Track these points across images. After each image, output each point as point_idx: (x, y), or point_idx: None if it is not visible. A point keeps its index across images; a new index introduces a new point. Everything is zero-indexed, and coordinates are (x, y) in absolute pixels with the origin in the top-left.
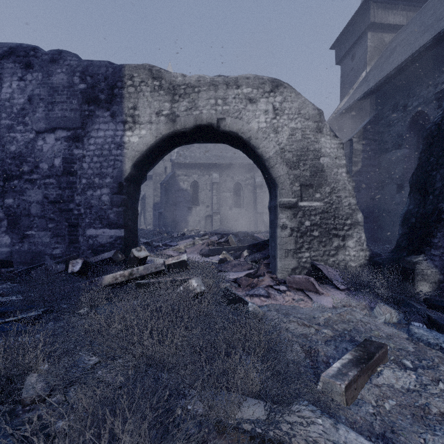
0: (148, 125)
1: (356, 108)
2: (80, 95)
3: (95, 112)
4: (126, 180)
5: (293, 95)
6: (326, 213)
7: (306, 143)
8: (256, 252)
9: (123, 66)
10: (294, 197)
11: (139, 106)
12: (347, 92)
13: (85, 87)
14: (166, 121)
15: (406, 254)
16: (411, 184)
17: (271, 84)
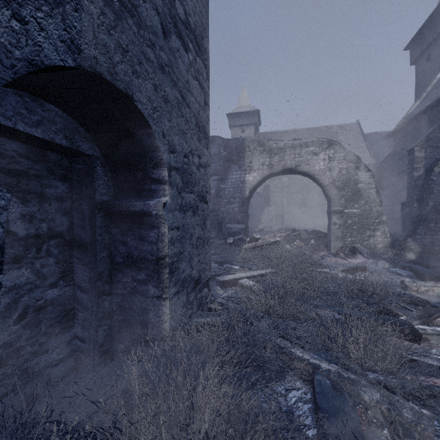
0: (257, 171)
1: (423, 116)
2: (223, 158)
3: (231, 166)
4: (245, 199)
5: (340, 149)
6: (362, 216)
7: (349, 176)
8: (319, 240)
9: (244, 141)
10: (341, 207)
11: (252, 161)
12: (422, 92)
13: (226, 154)
14: (267, 168)
15: (406, 238)
16: (416, 199)
17: (327, 144)
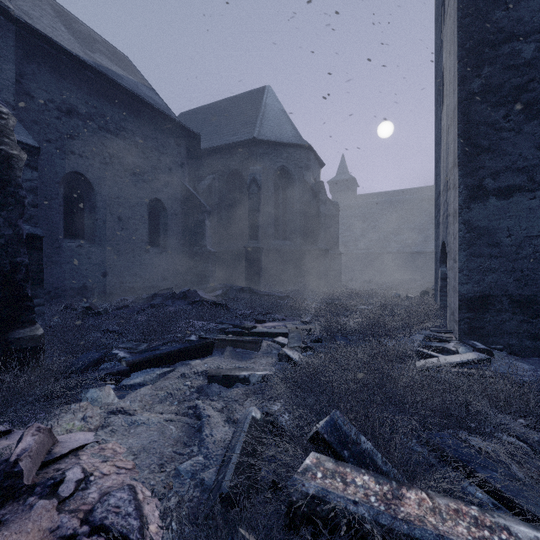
0: None
1: None
2: None
3: None
4: None
5: None
6: None
7: None
8: None
9: None
10: None
11: None
12: None
13: None
14: None
15: None
16: None
17: None
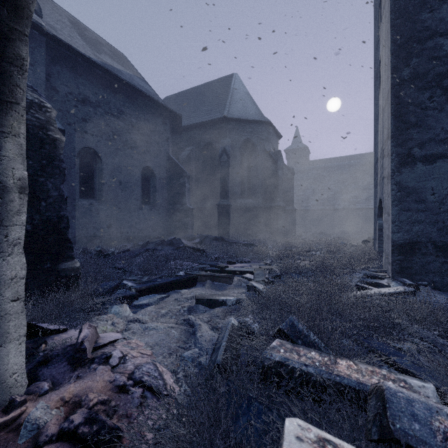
0: None
1: None
2: None
3: None
4: None
5: None
6: None
7: None
8: None
9: None
10: None
11: None
12: None
13: None
14: None
15: (51, 264)
16: None
17: None
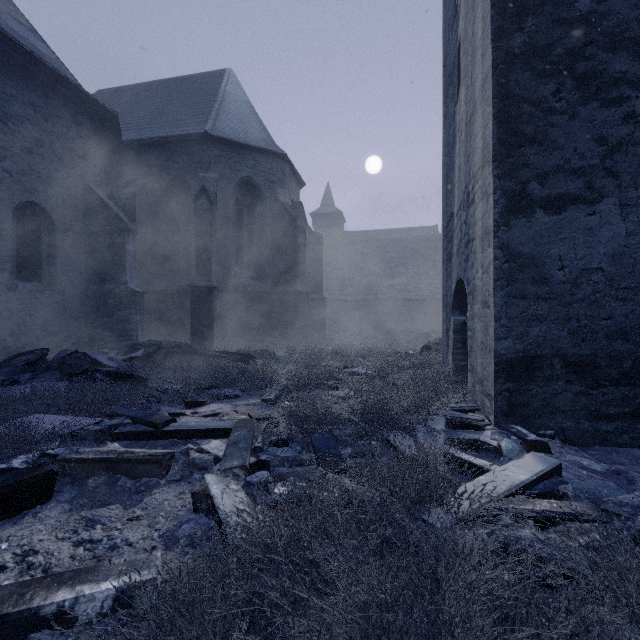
0: None
1: None
2: None
3: None
4: None
5: None
6: None
7: None
8: None
9: None
10: None
11: None
12: None
13: None
14: None
15: None
16: None
17: None
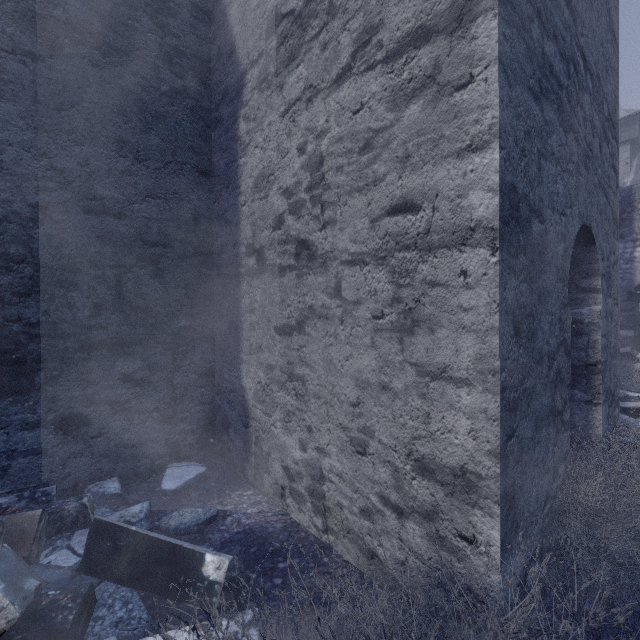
0: None
1: None
2: None
3: None
4: (634, 288)
5: None
6: None
7: None
8: None
9: (632, 193)
10: None
11: None
12: None
13: None
14: None
15: None
16: None
17: None
